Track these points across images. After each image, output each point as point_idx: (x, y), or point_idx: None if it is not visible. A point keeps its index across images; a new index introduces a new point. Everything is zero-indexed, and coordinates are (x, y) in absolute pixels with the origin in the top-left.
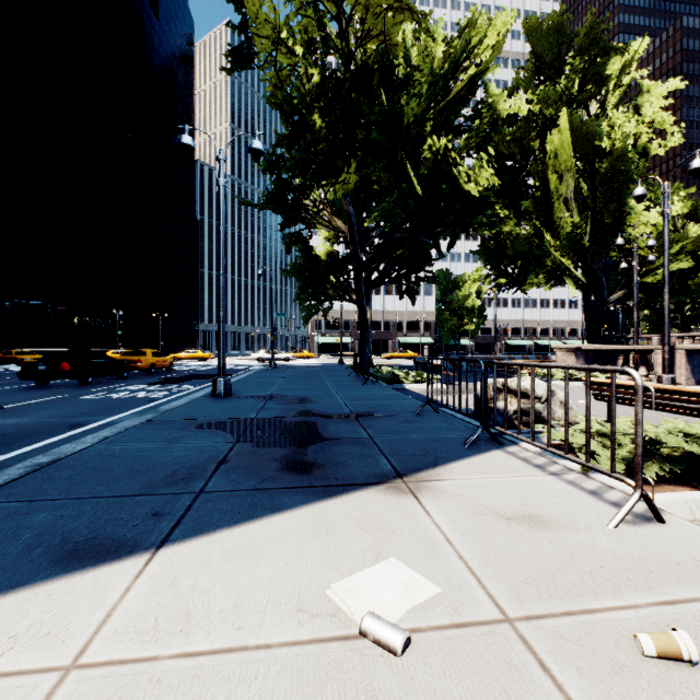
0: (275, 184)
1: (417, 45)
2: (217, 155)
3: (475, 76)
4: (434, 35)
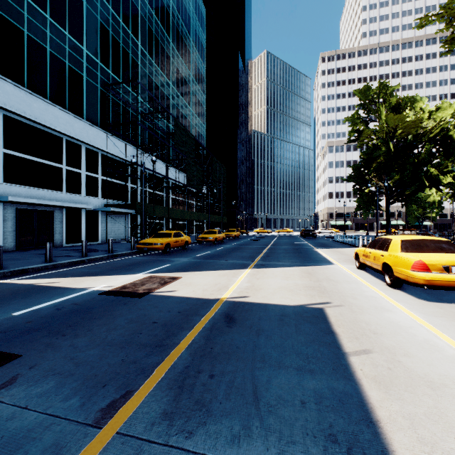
0: (354, 172)
1: (415, 114)
2: (376, 188)
3: (444, 130)
4: (423, 111)
